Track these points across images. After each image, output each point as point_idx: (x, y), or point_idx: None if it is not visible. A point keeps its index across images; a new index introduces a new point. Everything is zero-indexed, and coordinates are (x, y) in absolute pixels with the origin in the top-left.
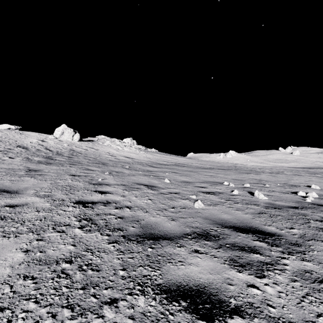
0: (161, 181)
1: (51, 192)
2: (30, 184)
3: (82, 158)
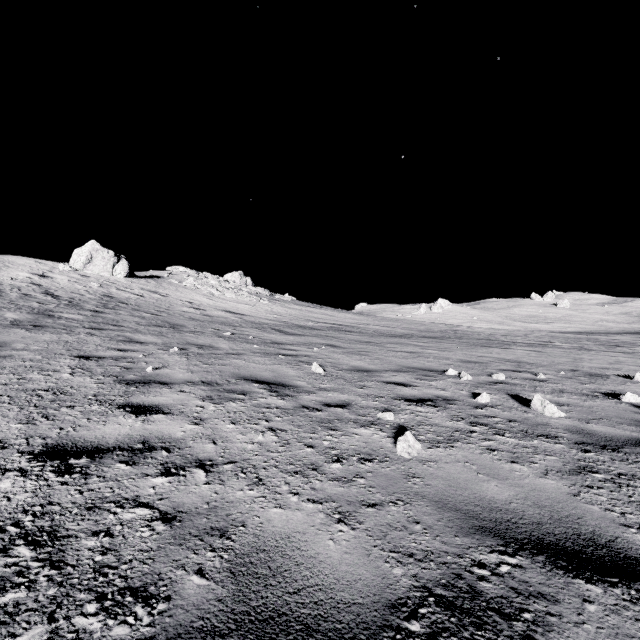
0: (304, 371)
1: None
2: None
3: (125, 314)
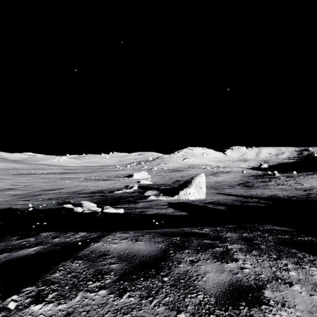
0: (10, 172)
1: None
2: None
3: None
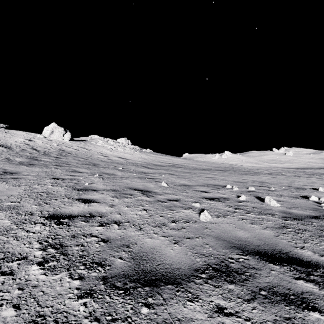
0: (158, 185)
1: (19, 202)
2: None
3: (71, 159)
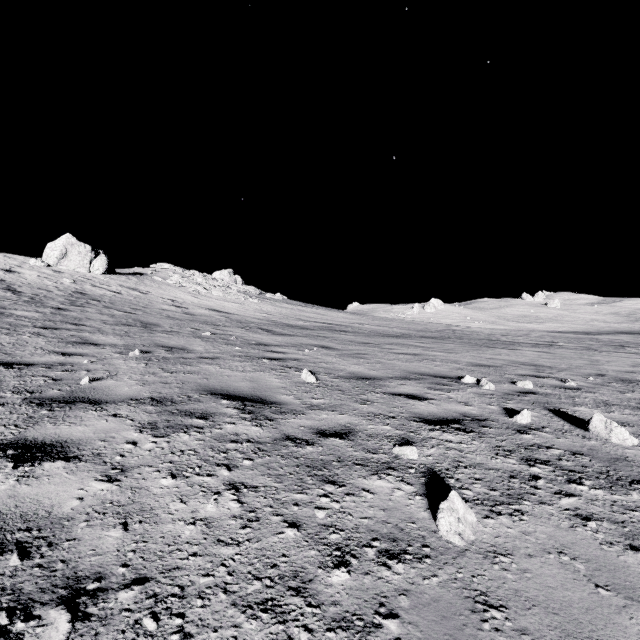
0: (291, 379)
1: None
2: None
3: (92, 312)
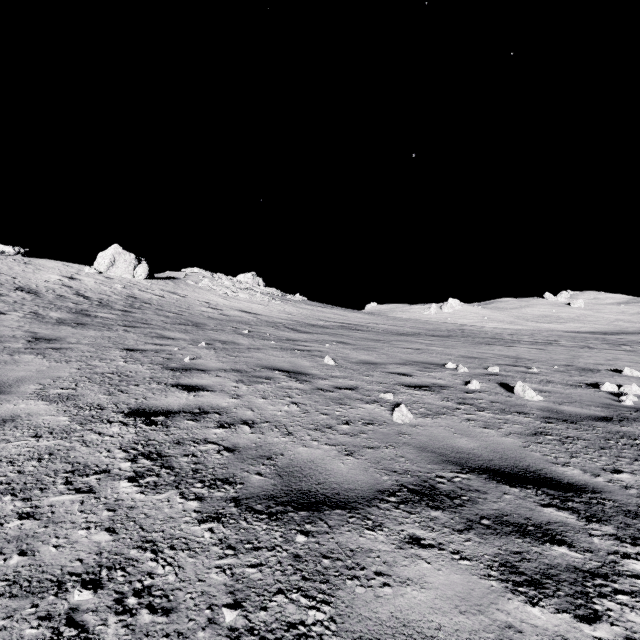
0: (317, 363)
1: (75, 389)
2: (30, 371)
3: (151, 314)
